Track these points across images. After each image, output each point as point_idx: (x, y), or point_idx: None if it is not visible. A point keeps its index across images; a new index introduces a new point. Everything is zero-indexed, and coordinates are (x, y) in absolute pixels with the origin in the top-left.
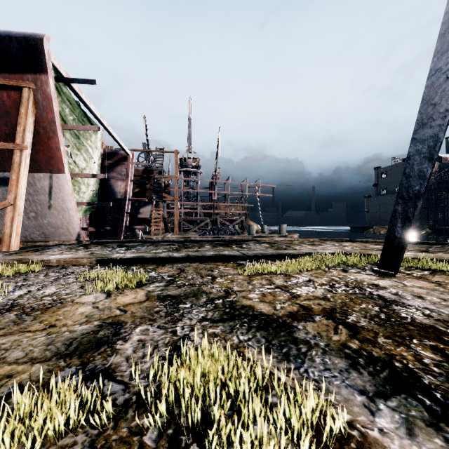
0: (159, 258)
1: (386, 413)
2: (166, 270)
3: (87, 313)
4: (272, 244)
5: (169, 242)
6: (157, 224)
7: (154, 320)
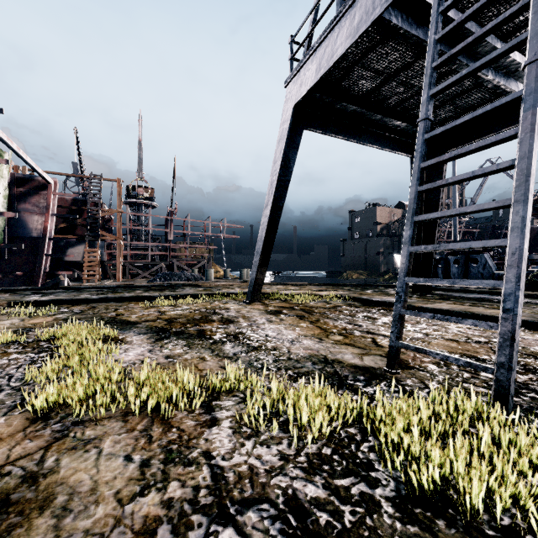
0: (76, 300)
1: (140, 336)
2: (79, 307)
3: (7, 327)
4: (208, 288)
5: (98, 288)
6: (92, 268)
7: (55, 326)
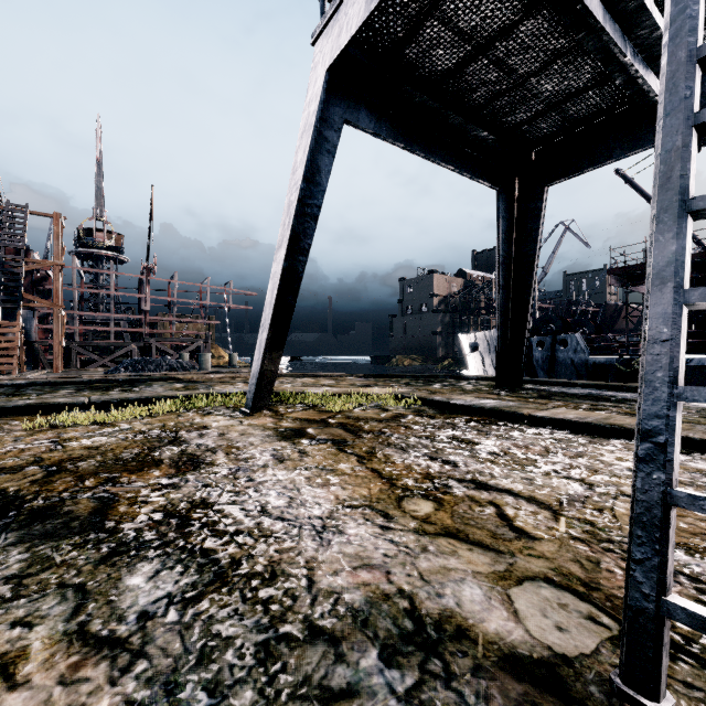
0: None
1: None
2: None
3: None
4: (192, 384)
5: None
6: (7, 352)
7: None
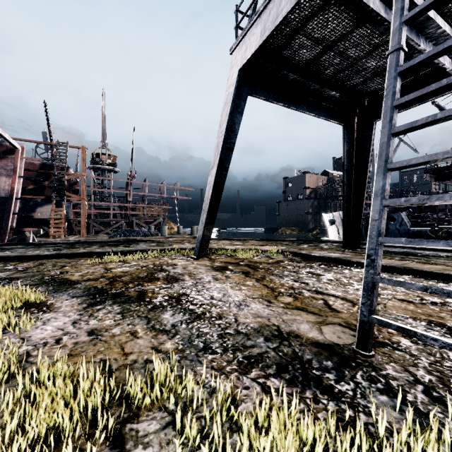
0: (26, 256)
1: (72, 300)
2: (26, 264)
3: None
4: (160, 243)
5: (58, 244)
6: (58, 225)
7: None
